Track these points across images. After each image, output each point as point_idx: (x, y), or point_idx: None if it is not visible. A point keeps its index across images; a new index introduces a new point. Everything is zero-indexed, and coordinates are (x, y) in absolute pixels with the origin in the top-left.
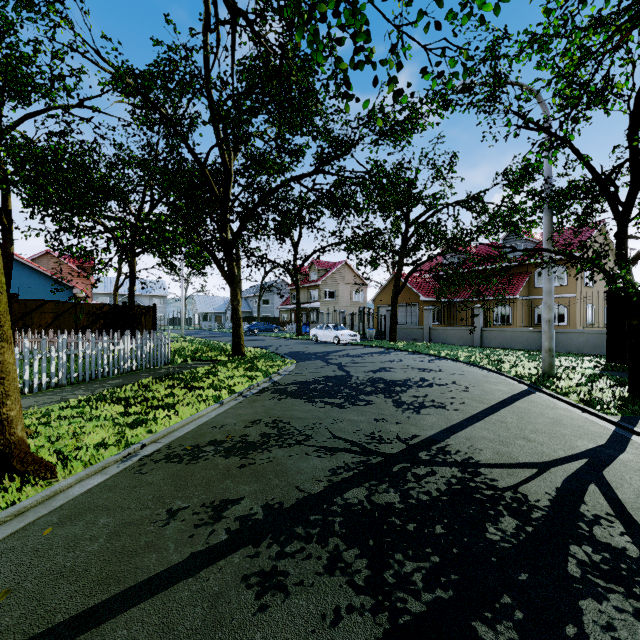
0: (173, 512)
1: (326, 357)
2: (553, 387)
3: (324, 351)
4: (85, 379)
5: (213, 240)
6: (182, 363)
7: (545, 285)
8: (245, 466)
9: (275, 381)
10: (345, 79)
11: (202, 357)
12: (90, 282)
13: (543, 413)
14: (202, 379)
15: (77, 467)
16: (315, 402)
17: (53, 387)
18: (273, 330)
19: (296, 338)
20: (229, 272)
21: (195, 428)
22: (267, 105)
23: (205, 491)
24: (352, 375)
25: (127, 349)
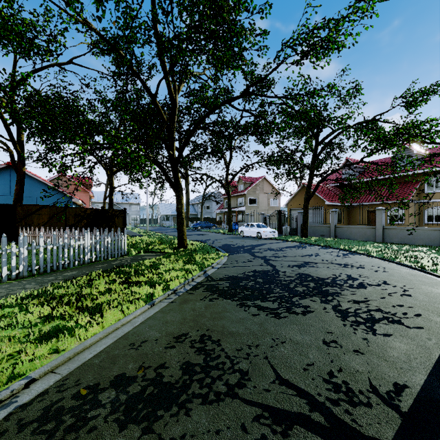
0: None
1: (252, 250)
2: None
3: (250, 245)
4: (46, 271)
5: (168, 162)
6: (136, 254)
7: None
8: None
9: (209, 275)
10: None
11: (153, 249)
12: (89, 194)
13: None
14: (144, 272)
15: None
16: (247, 306)
17: (14, 279)
18: (211, 227)
19: (228, 233)
20: (175, 182)
21: (111, 345)
22: (204, 47)
23: None
24: (279, 270)
25: (87, 244)
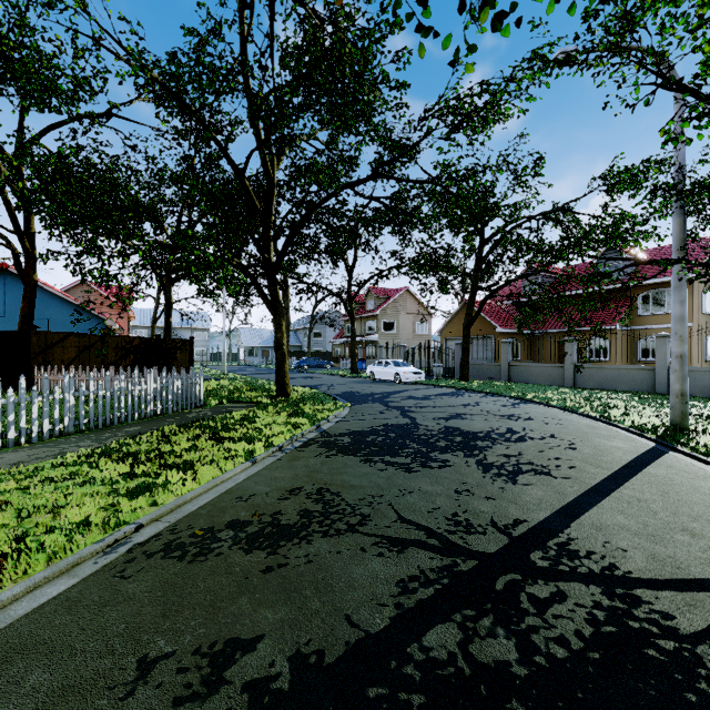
0: (147, 665)
1: (386, 399)
2: (692, 445)
3: (383, 392)
4: (98, 426)
5: (257, 265)
6: (217, 405)
7: (675, 309)
8: (272, 570)
9: (324, 430)
10: (419, 2)
11: (240, 398)
12: (127, 314)
13: (695, 486)
14: (235, 427)
15: (39, 562)
16: (374, 462)
17: (57, 436)
18: (325, 366)
19: (351, 376)
20: (272, 299)
21: (214, 499)
22: (316, 102)
23: (206, 619)
24: (419, 423)
25: (150, 389)
